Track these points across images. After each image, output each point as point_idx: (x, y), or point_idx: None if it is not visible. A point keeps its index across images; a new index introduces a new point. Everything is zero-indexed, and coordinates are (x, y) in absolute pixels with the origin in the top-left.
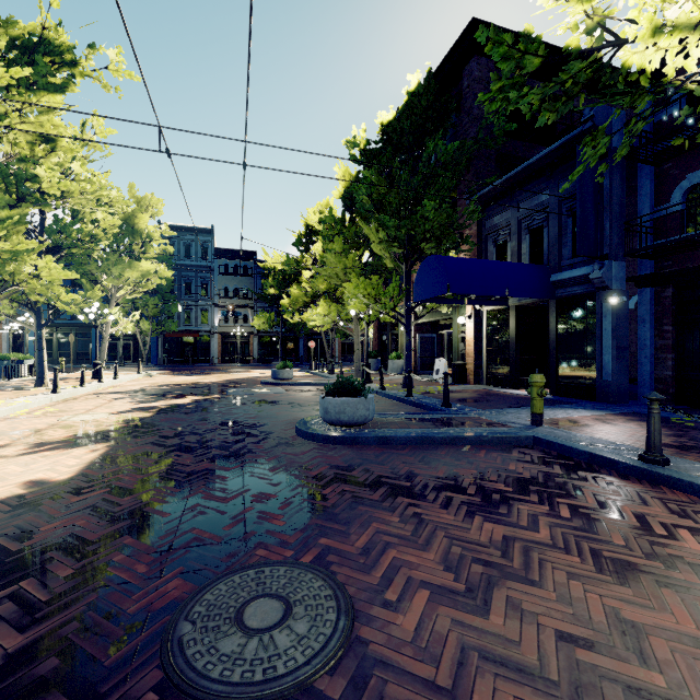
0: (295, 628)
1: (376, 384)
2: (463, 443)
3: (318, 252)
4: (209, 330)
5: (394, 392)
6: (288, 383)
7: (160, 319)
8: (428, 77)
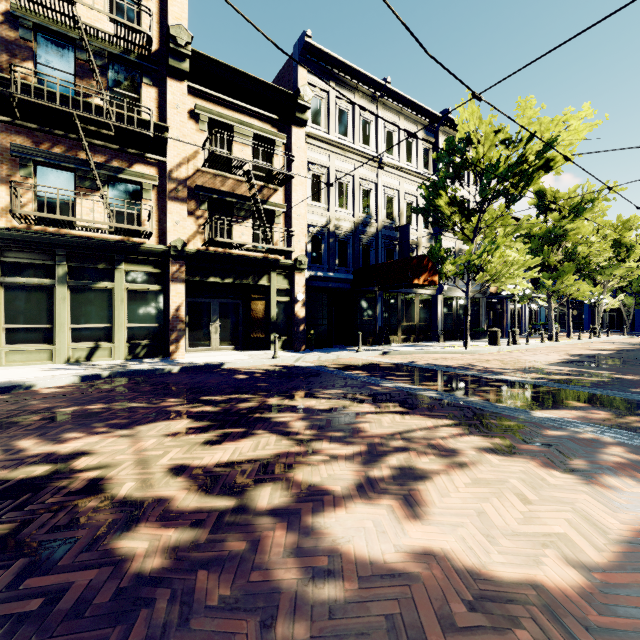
0: None
1: None
2: None
3: None
4: None
5: None
6: None
7: None
8: None
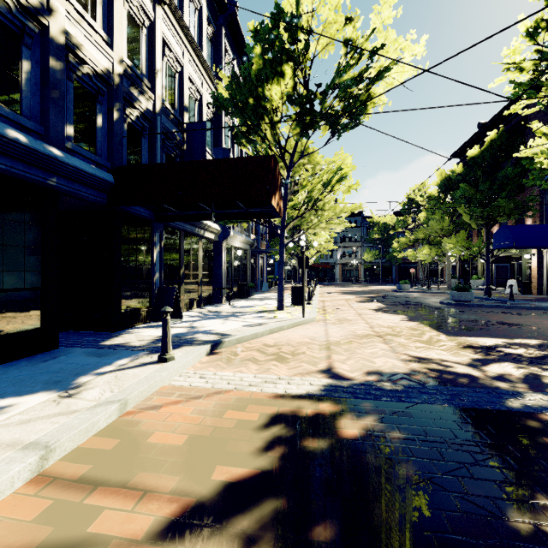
0: (472, 317)
1: None
2: (516, 308)
3: (422, 218)
4: (334, 262)
5: (479, 296)
6: (408, 291)
7: None
8: (501, 131)
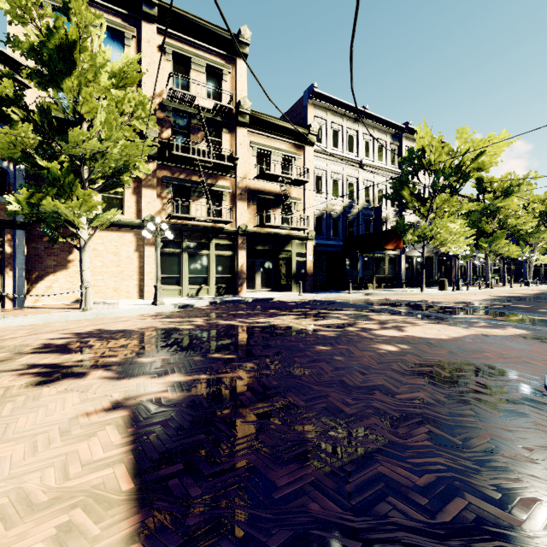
0: None
1: None
2: None
3: None
4: None
5: None
6: None
7: None
8: None
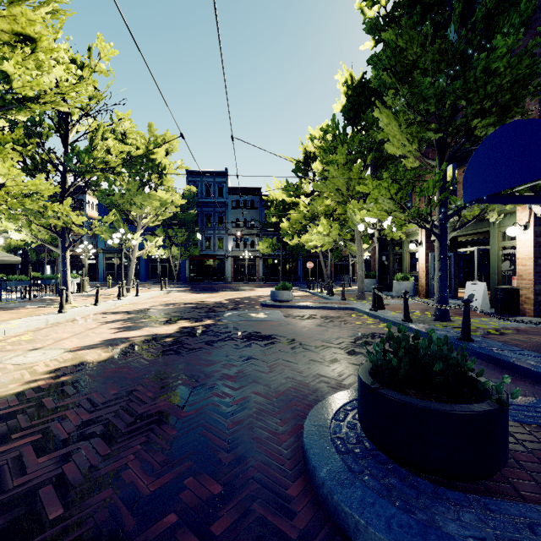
0: None
1: (391, 311)
2: None
3: (318, 170)
4: (224, 254)
5: (429, 327)
6: (287, 305)
7: (187, 246)
8: None
